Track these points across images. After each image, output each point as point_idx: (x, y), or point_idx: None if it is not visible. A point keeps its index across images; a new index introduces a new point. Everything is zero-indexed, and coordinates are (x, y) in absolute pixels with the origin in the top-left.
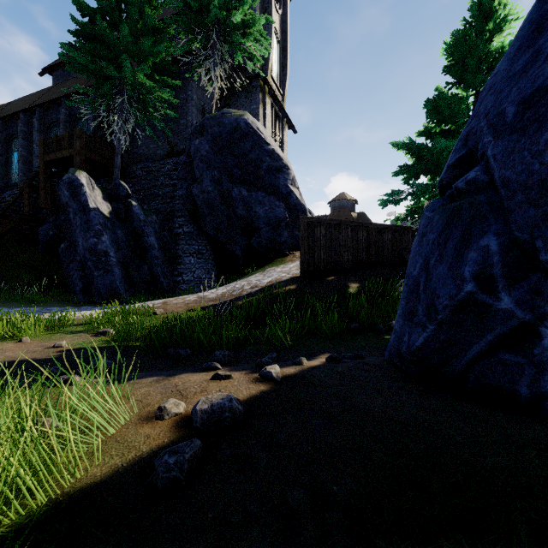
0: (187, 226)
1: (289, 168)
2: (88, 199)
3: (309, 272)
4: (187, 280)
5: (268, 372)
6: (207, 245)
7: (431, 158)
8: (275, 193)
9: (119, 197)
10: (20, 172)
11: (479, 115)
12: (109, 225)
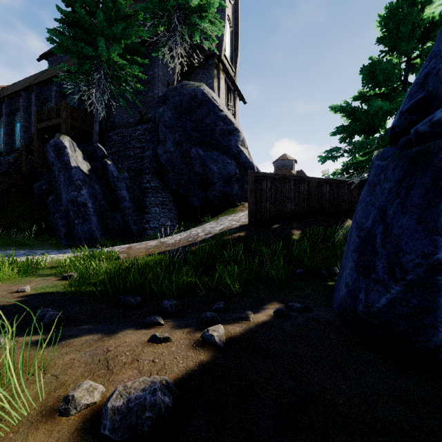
0: (154, 181)
1: (240, 131)
2: (70, 159)
3: (256, 221)
4: (153, 227)
5: (210, 336)
6: (170, 197)
7: (366, 119)
8: (227, 153)
9: (97, 157)
10: (22, 139)
11: (440, 53)
12: (87, 181)
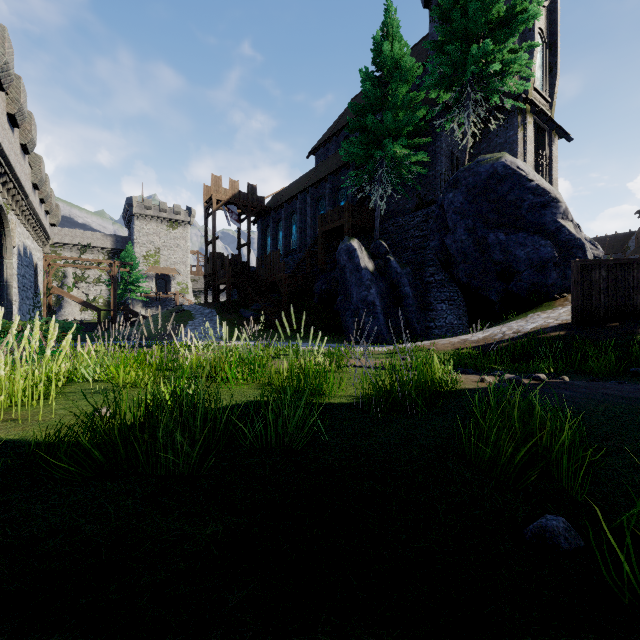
0: (438, 274)
1: (559, 200)
2: (360, 261)
3: (583, 318)
4: (439, 326)
5: (537, 376)
6: (458, 291)
7: None
8: (539, 232)
9: (379, 255)
10: (298, 240)
11: None
12: (374, 280)
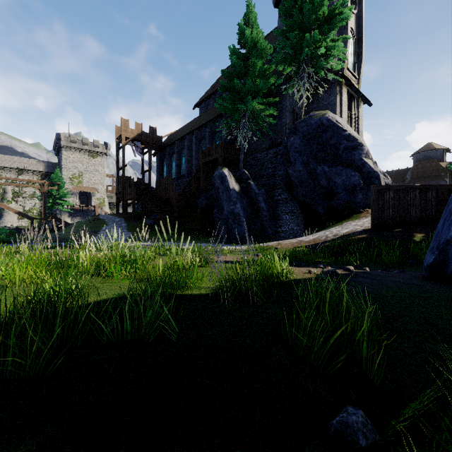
0: (284, 194)
1: (363, 145)
2: (229, 184)
3: (379, 225)
4: (284, 230)
5: (348, 268)
6: (297, 206)
7: None
8: (350, 166)
9: (243, 180)
10: (186, 169)
11: None
12: (239, 198)
